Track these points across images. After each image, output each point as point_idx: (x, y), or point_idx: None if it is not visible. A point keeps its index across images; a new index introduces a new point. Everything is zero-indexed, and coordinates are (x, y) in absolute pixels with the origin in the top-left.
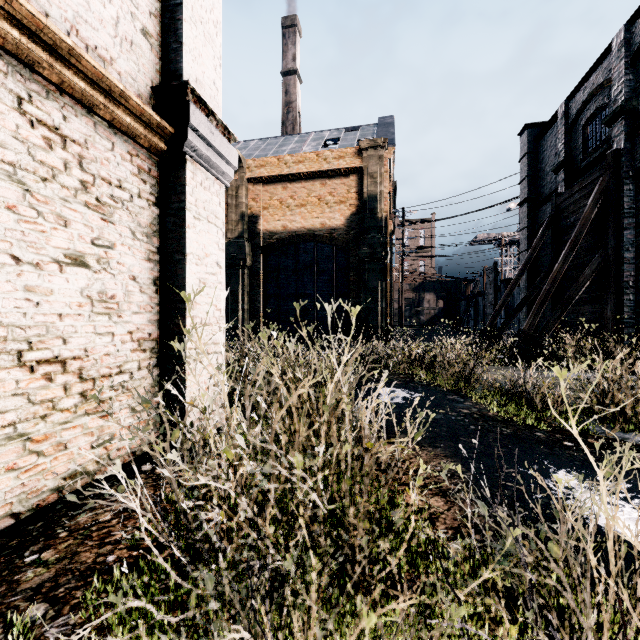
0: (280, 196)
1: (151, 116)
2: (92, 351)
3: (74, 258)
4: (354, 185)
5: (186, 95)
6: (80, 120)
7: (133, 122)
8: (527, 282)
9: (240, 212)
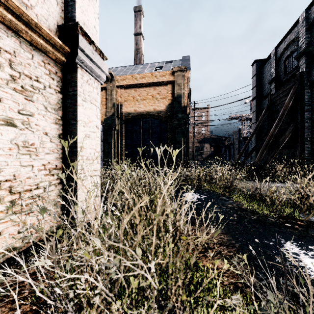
0: (133, 95)
1: (56, 40)
2: (18, 176)
3: (6, 121)
4: (170, 89)
5: (77, 30)
6: (10, 39)
7: (44, 43)
8: (256, 138)
9: (113, 102)
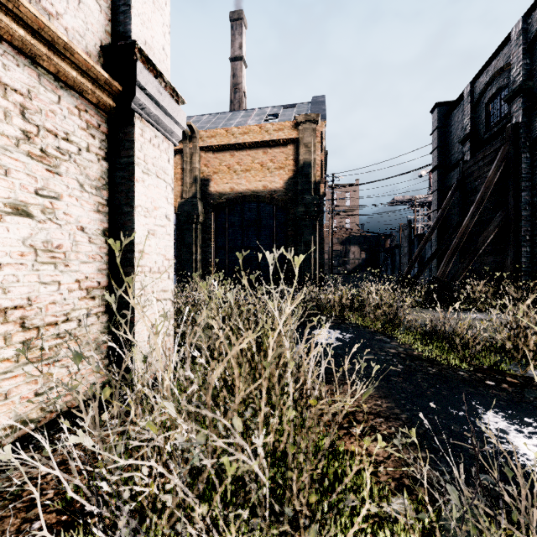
0: (228, 162)
1: (98, 72)
2: (36, 300)
3: (15, 207)
4: (291, 153)
5: (134, 54)
6: (22, 70)
7: (79, 76)
8: (438, 236)
9: (194, 176)
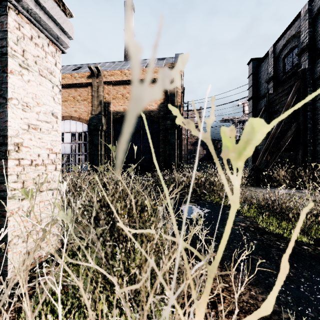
0: (122, 92)
1: None
2: None
3: None
4: None
5: None
6: None
7: None
8: None
9: (99, 100)
